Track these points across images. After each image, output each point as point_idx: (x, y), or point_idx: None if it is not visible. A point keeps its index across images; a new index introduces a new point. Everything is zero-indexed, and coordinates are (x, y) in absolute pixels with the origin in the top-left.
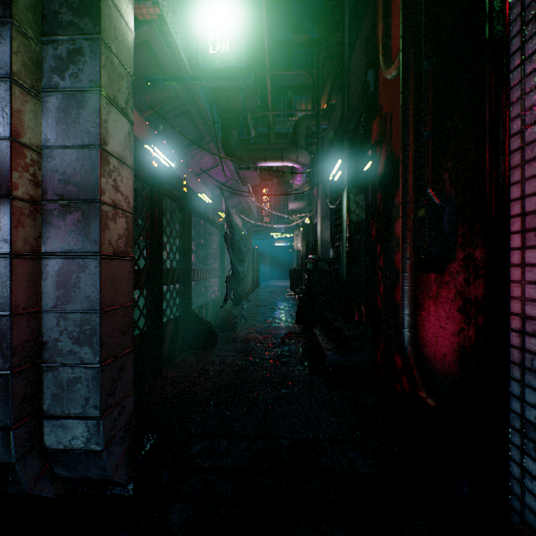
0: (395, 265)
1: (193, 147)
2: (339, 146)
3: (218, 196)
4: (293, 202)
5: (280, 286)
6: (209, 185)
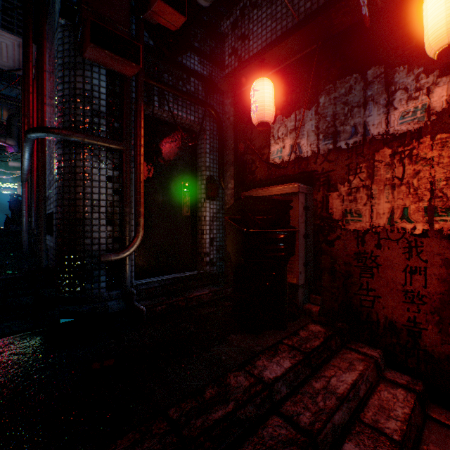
0: None
1: None
2: None
3: None
4: (13, 161)
5: None
6: None
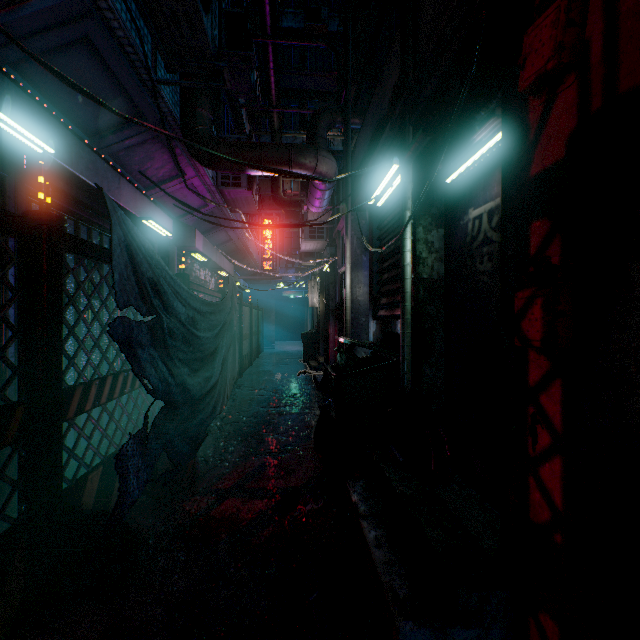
0: None
1: (123, 132)
2: (394, 139)
3: (187, 226)
4: (308, 240)
5: (289, 354)
6: (174, 208)
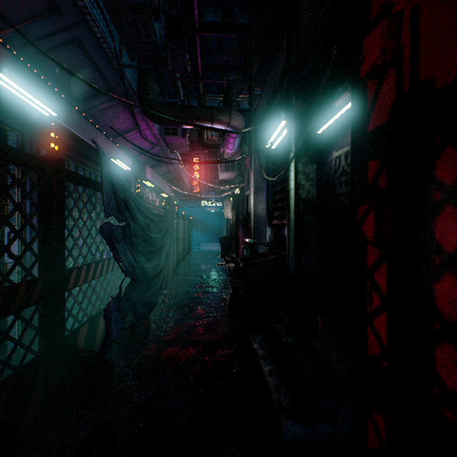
0: (437, 303)
1: (99, 99)
2: (282, 103)
3: (141, 163)
4: (224, 172)
5: (211, 252)
6: (132, 150)
